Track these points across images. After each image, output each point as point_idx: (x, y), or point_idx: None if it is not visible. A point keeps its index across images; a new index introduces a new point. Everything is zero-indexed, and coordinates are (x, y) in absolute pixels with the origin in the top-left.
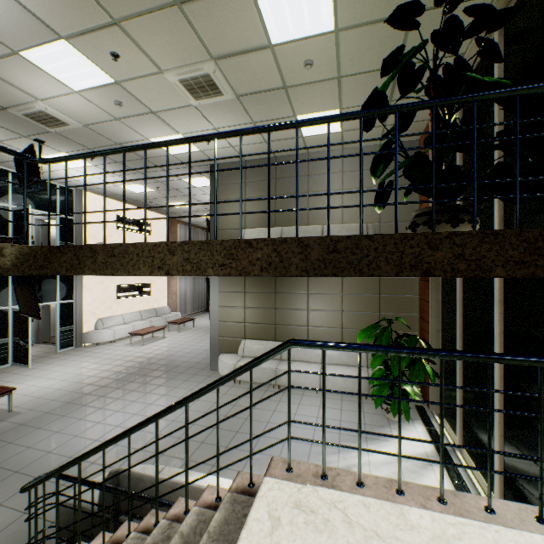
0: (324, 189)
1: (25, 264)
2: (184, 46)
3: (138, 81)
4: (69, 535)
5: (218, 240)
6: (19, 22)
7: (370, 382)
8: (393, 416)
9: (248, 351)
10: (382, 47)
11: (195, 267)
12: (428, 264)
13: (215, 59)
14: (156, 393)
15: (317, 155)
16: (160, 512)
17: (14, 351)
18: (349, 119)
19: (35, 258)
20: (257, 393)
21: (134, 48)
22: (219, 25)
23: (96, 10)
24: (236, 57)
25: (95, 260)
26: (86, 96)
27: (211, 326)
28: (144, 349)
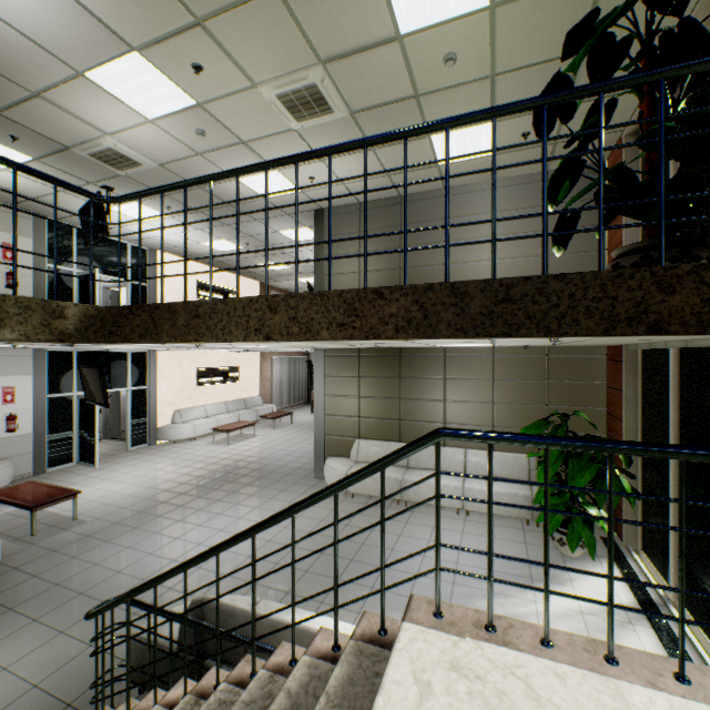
0: (467, 236)
1: (90, 329)
2: (284, 47)
3: (226, 100)
4: (142, 678)
5: (336, 291)
6: (84, 33)
7: (535, 502)
8: (569, 551)
9: (364, 455)
10: (559, 24)
11: (303, 328)
12: (658, 315)
13: (324, 62)
14: (247, 505)
15: (457, 191)
16: (257, 658)
17: (78, 447)
18: (526, 109)
19: (102, 322)
20: (376, 511)
21: (221, 55)
22: (330, 14)
23: (175, 8)
24: (352, 57)
25: (175, 323)
26: (162, 126)
27: (315, 421)
28: (231, 450)
